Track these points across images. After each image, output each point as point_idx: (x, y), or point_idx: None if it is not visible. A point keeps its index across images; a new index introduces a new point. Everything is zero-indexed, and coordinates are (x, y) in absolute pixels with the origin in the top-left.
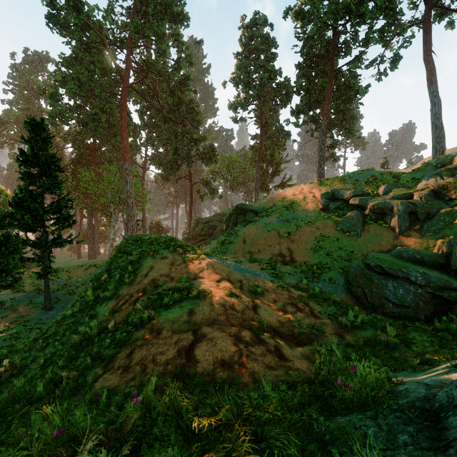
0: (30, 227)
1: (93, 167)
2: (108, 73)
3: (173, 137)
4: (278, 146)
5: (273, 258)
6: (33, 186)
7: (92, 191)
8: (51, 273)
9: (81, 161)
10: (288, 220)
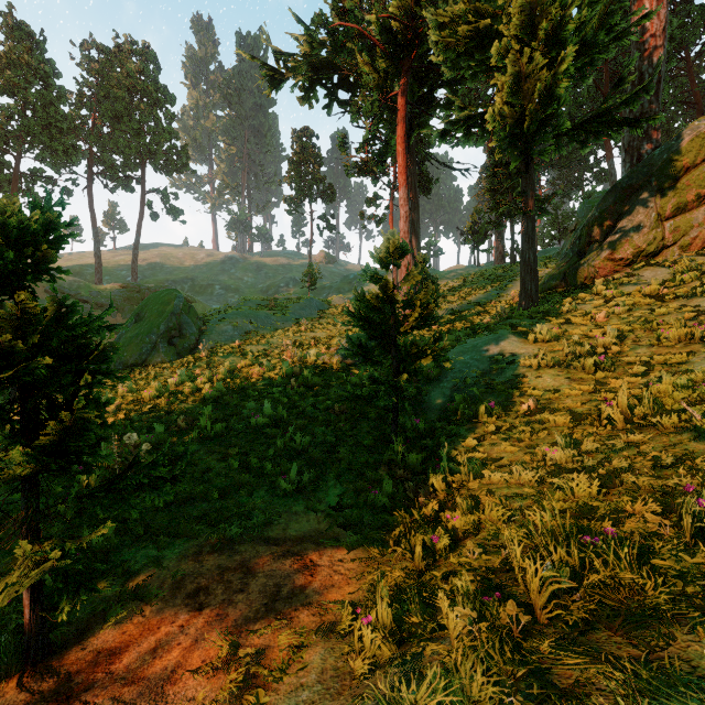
0: None
1: None
2: None
3: None
4: None
5: None
6: None
7: None
8: None
9: None
10: None
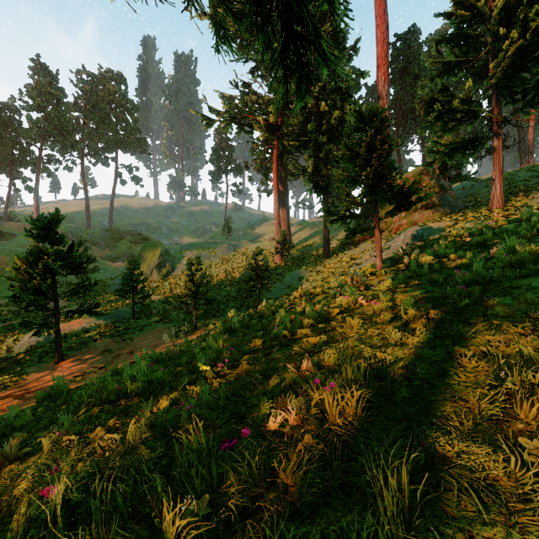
0: None
1: None
2: None
3: None
4: None
5: None
6: None
7: None
8: None
9: None
10: None
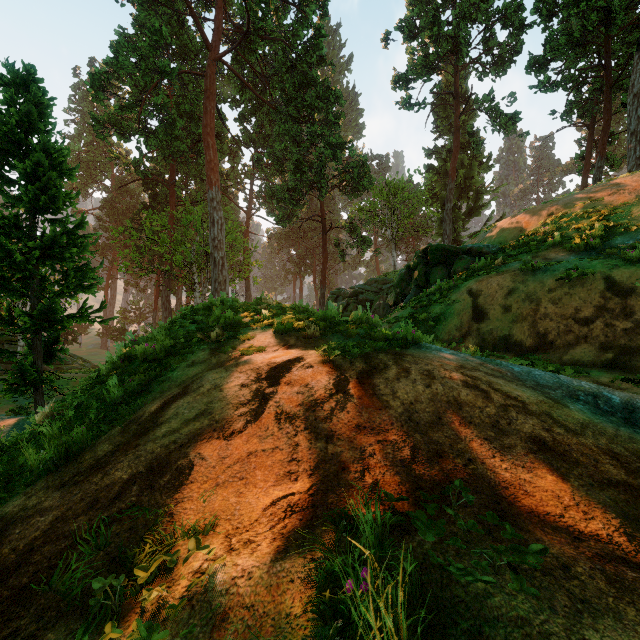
0: (2, 287)
1: (169, 210)
2: (191, 56)
3: (293, 148)
4: (477, 162)
5: (620, 359)
6: (7, 200)
7: (165, 248)
8: (44, 384)
9: (154, 204)
10: (620, 248)
